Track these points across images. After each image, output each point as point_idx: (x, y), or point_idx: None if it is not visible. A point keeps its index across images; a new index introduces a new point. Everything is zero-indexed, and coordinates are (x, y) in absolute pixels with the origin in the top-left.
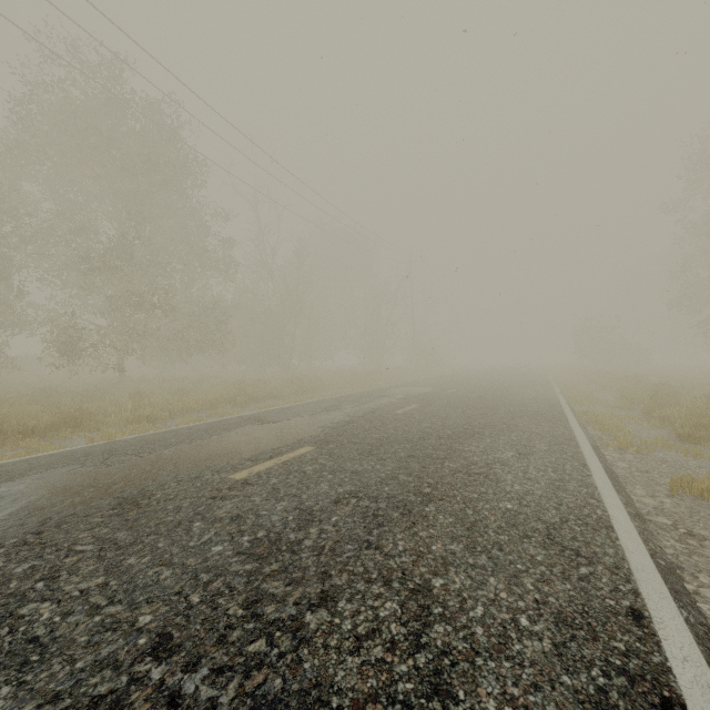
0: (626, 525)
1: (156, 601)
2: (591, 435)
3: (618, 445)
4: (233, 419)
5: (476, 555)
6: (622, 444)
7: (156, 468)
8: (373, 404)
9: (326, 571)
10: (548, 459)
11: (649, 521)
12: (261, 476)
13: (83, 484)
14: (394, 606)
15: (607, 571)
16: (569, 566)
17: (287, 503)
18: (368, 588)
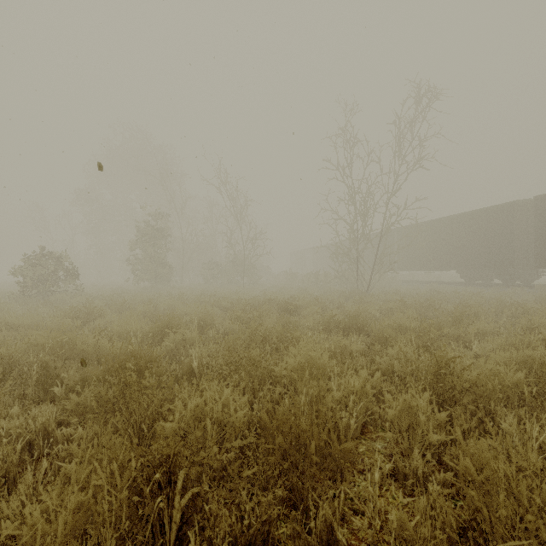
0: None
1: None
2: None
3: None
4: None
5: None
6: None
7: None
8: None
9: None
10: None
11: None
12: None
13: None
14: None
15: None
16: None
17: None
18: None
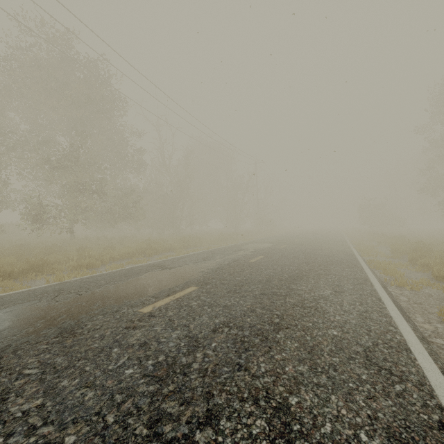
0: (419, 347)
1: (80, 422)
2: (379, 277)
3: (398, 284)
4: (143, 266)
5: (318, 375)
6: (401, 283)
7: (89, 304)
8: (234, 255)
9: (210, 391)
10: (355, 295)
11: (432, 343)
12: (161, 310)
13: (37, 316)
14: (263, 423)
15: (415, 388)
16: (387, 384)
17: (180, 331)
18: (242, 407)
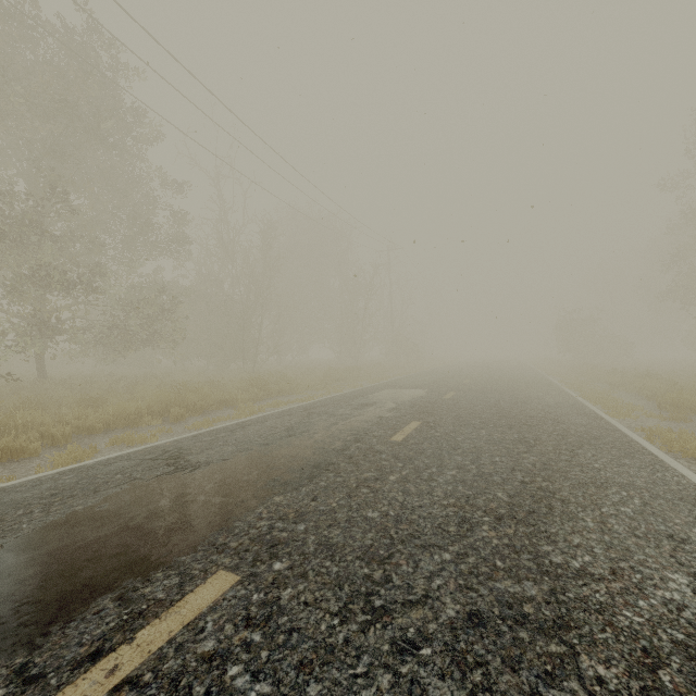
0: None
1: None
2: None
3: None
4: (133, 458)
5: None
6: None
7: None
8: (356, 420)
9: None
10: None
11: None
12: None
13: None
14: None
15: None
16: None
17: None
18: None
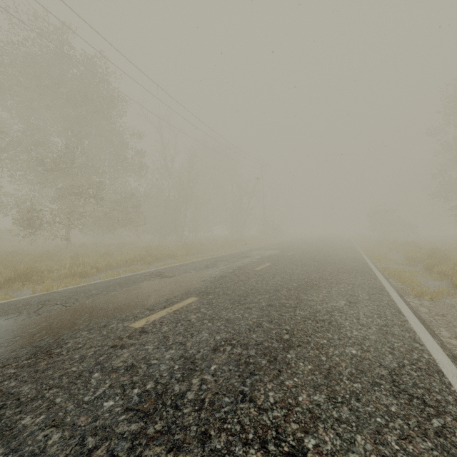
0: (451, 369)
1: None
2: (394, 285)
3: (416, 294)
4: (141, 275)
5: (338, 406)
6: (419, 293)
7: (75, 317)
8: (239, 263)
9: (206, 431)
10: (371, 307)
11: None
12: (155, 324)
13: (12, 332)
14: None
15: (456, 423)
16: (422, 418)
17: (174, 351)
18: (246, 453)
